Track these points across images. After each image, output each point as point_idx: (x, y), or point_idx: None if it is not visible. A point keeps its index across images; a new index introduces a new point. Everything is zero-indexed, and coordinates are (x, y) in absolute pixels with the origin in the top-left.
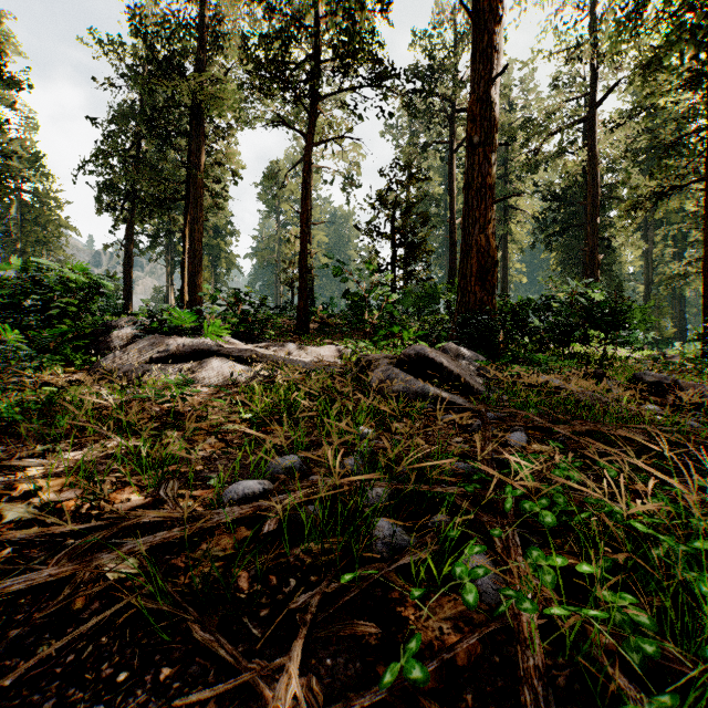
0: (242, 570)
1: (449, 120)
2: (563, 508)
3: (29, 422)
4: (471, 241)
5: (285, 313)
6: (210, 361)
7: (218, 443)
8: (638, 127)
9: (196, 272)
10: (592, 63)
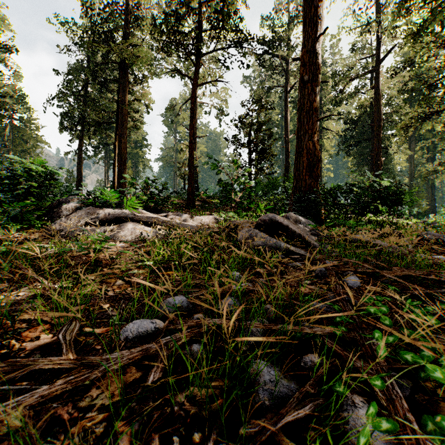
0: (126, 423)
1: (285, 72)
2: None
3: None
4: (303, 146)
5: (180, 196)
6: (126, 224)
7: (124, 284)
8: (407, 76)
9: (122, 169)
10: (377, 34)
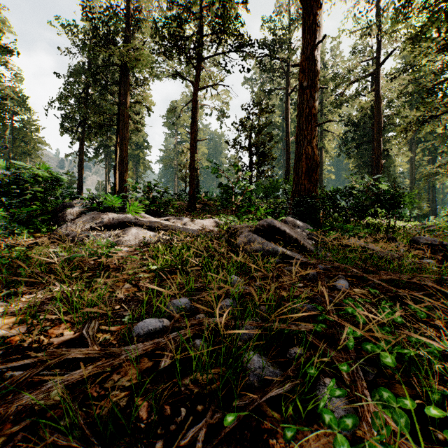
0: (143, 399)
1: (285, 74)
2: (399, 350)
3: (0, 272)
4: (302, 151)
5: (181, 198)
6: (130, 229)
7: (132, 287)
8: (407, 79)
9: (123, 172)
10: (377, 37)
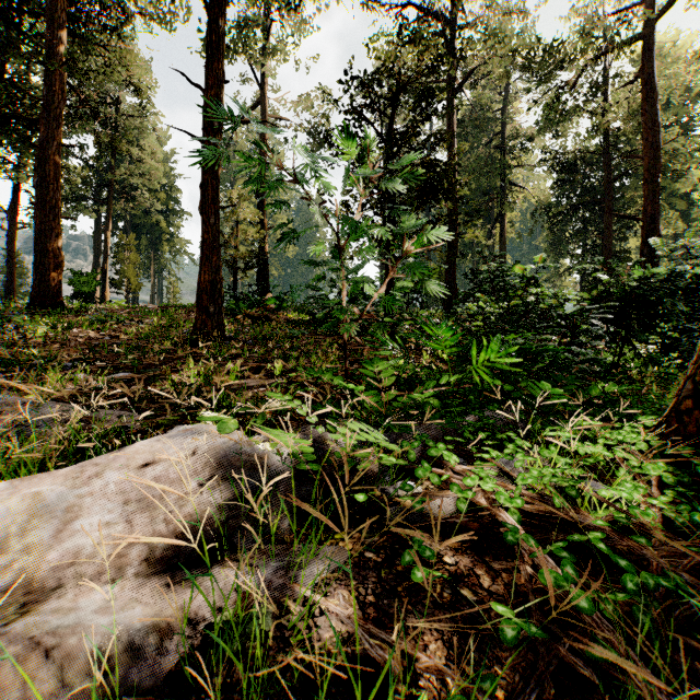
0: None
1: (448, 48)
2: None
3: None
4: None
5: None
6: None
7: None
8: (698, 62)
9: (50, 231)
10: None
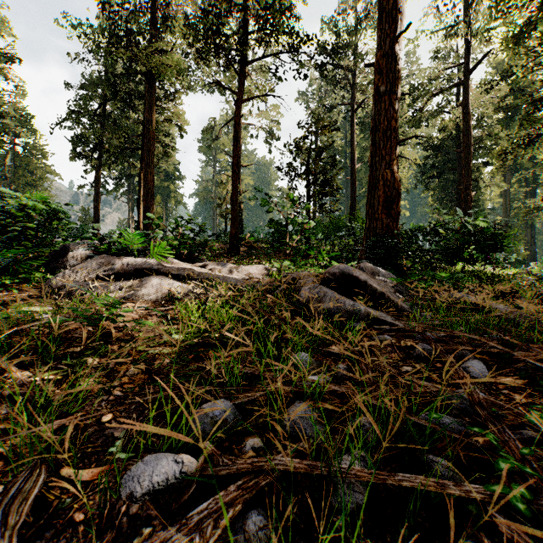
0: None
1: (350, 85)
2: None
3: None
4: (378, 176)
5: (220, 239)
6: (150, 279)
7: (140, 374)
8: (503, 90)
9: (149, 206)
10: (466, 38)
